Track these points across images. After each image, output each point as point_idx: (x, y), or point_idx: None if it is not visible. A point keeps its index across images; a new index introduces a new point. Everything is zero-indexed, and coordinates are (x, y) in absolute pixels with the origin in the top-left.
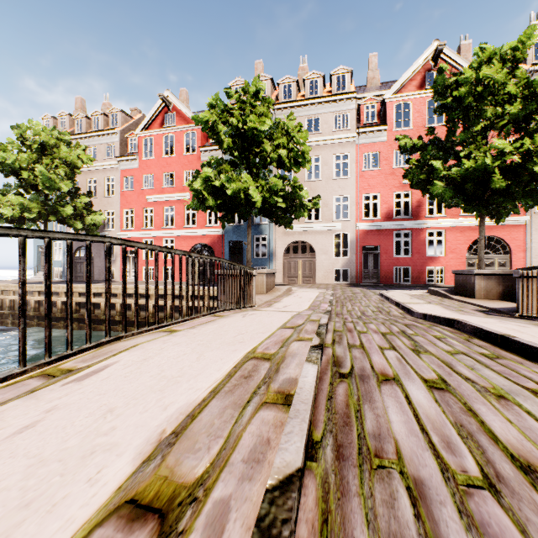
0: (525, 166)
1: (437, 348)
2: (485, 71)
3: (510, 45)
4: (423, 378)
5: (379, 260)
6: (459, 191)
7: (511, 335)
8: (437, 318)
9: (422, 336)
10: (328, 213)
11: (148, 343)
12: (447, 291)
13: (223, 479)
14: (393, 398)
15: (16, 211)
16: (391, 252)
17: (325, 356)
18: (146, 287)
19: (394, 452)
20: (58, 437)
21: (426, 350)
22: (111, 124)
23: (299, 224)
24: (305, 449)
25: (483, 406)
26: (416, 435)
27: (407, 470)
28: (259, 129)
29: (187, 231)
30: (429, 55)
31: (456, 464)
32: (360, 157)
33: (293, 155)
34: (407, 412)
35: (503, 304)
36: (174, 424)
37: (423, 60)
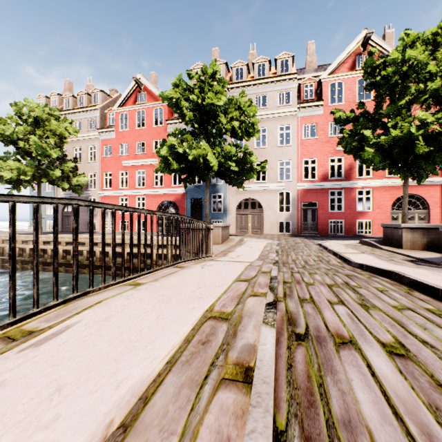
0: None
1: (383, 302)
2: (410, 53)
3: (431, 31)
4: (380, 341)
5: (316, 214)
6: (386, 156)
7: None
8: (374, 268)
9: (365, 288)
10: (273, 175)
11: (112, 299)
12: (377, 242)
13: None
14: (355, 368)
15: (14, 174)
16: (326, 208)
17: (279, 311)
18: (113, 244)
19: None
20: None
21: (374, 305)
22: (93, 102)
23: (249, 184)
24: None
25: None
26: (391, 423)
27: None
28: (215, 105)
29: (156, 190)
30: (359, 42)
31: None
32: (300, 128)
33: (245, 126)
34: (373, 387)
35: (429, 254)
36: (124, 412)
37: (354, 46)
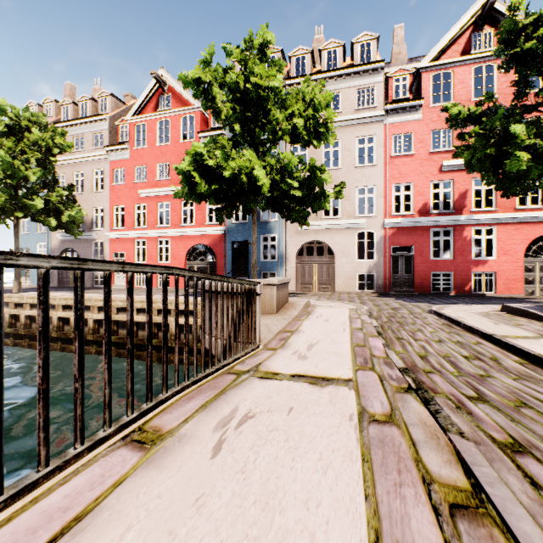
0: None
1: None
2: None
3: None
4: None
5: (412, 263)
6: None
7: None
8: None
9: None
10: (349, 207)
11: None
12: (542, 311)
13: None
14: None
15: None
16: (427, 254)
17: None
18: None
19: None
20: None
21: None
22: (100, 110)
23: (315, 220)
24: None
25: None
26: None
27: None
28: (267, 89)
29: (184, 230)
30: (476, 13)
31: None
32: (388, 140)
33: (313, 123)
34: None
35: None
36: None
37: (468, 19)
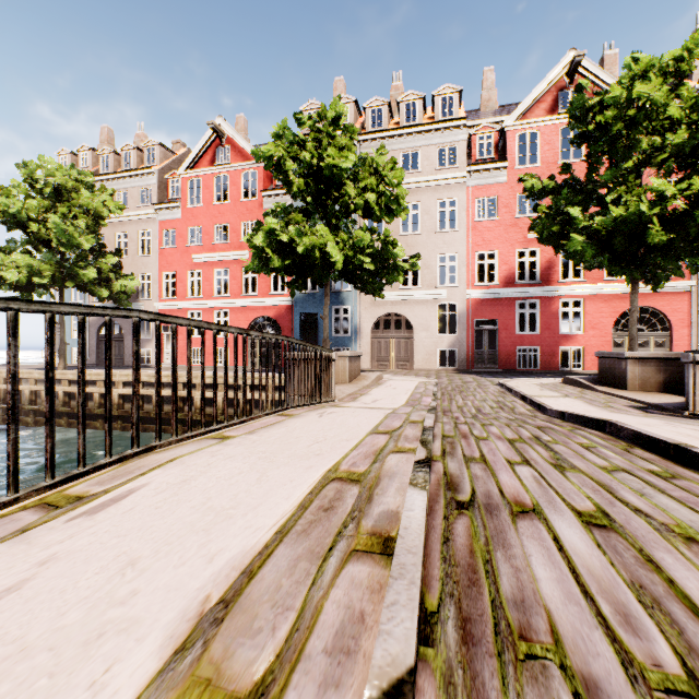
0: (693, 213)
1: (587, 462)
2: (640, 89)
3: (673, 54)
4: (575, 510)
5: (497, 338)
6: (604, 247)
7: (689, 445)
8: (580, 418)
9: (564, 445)
10: (429, 276)
11: (190, 456)
12: (589, 380)
13: (295, 685)
14: (537, 542)
15: (22, 275)
16: (512, 328)
17: (434, 474)
18: (189, 377)
19: (548, 631)
20: (52, 608)
21: (573, 466)
22: (146, 162)
23: (392, 291)
24: (417, 629)
25: (668, 554)
26: (577, 603)
27: (570, 662)
28: (339, 167)
29: (246, 301)
30: (564, 69)
31: (644, 653)
32: (471, 203)
33: (385, 200)
34: (559, 563)
35: (666, 398)
36: (223, 587)
37: (555, 76)
